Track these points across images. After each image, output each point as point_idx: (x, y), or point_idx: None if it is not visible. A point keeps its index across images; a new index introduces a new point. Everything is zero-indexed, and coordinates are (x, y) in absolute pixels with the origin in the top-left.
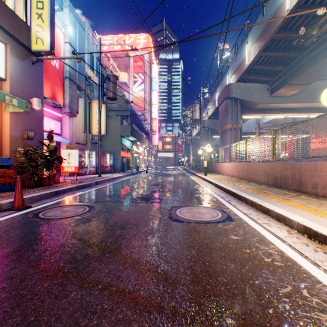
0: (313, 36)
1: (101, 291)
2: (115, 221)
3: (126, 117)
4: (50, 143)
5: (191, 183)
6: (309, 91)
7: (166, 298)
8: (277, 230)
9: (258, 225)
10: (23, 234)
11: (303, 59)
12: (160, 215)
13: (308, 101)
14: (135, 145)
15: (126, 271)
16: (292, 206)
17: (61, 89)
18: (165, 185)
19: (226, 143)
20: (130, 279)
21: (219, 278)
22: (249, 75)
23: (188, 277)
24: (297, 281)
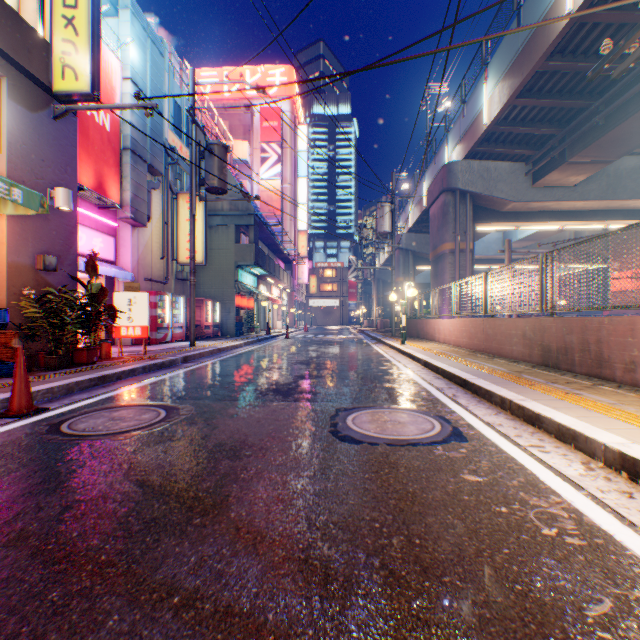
0: (629, 57)
1: (179, 613)
2: (219, 441)
3: (246, 229)
4: (92, 279)
5: (376, 360)
6: (609, 176)
7: (326, 632)
8: (562, 462)
9: (520, 449)
10: (20, 471)
11: (597, 113)
12: (313, 427)
13: (607, 197)
14: (264, 285)
15: (238, 561)
16: (587, 408)
17: (115, 172)
18: (323, 364)
19: (444, 280)
20: (245, 582)
21: (446, 577)
22: (489, 145)
23: (376, 575)
24: (622, 587)
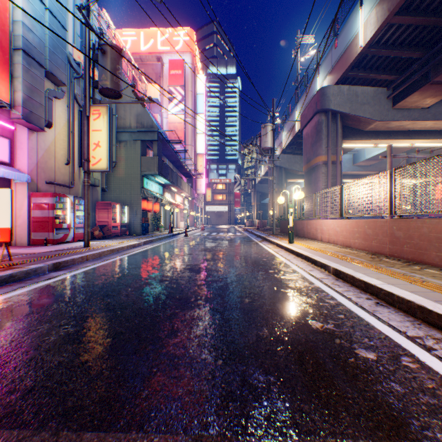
0: None
1: None
2: None
3: (152, 146)
4: None
5: (272, 264)
6: None
7: None
8: None
9: None
10: None
11: None
12: None
13: None
14: (169, 193)
15: None
16: None
17: (1, 69)
18: (215, 272)
19: (318, 187)
20: None
21: None
22: (359, 70)
23: None
24: None
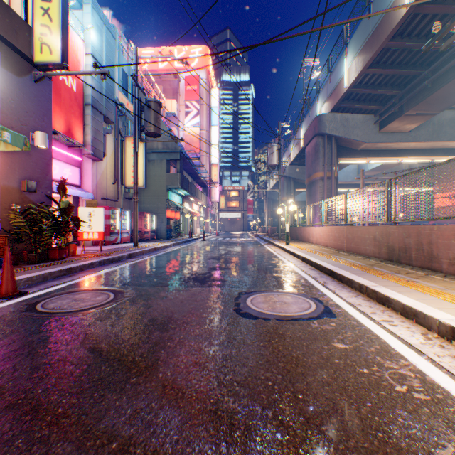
0: (453, 35)
1: None
2: (152, 317)
3: (174, 162)
4: (62, 198)
5: (267, 256)
6: (434, 124)
7: None
8: (406, 333)
9: (375, 323)
10: (3, 341)
11: (426, 79)
12: (221, 306)
13: (433, 140)
14: (187, 202)
15: (164, 413)
16: (423, 292)
17: (79, 121)
18: (229, 259)
19: (316, 198)
20: (169, 430)
21: (324, 427)
22: (348, 102)
23: (269, 424)
24: None
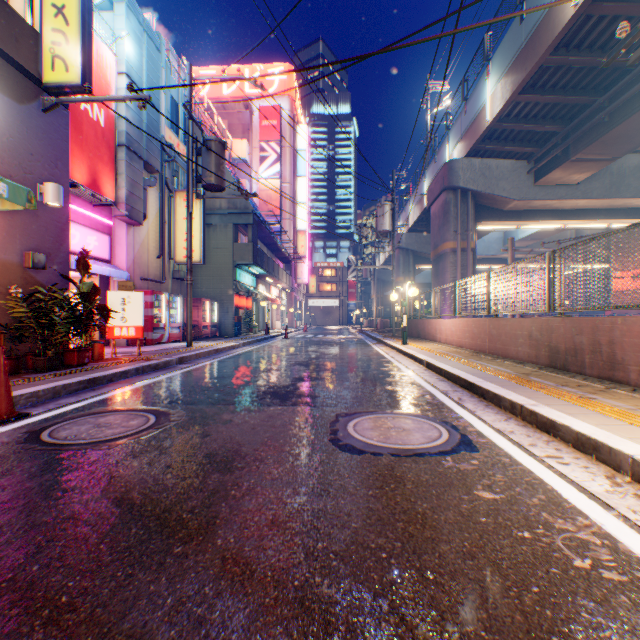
0: None
1: None
2: (210, 451)
3: (245, 228)
4: (83, 277)
5: (377, 361)
6: (613, 174)
7: None
8: (584, 476)
9: (536, 460)
10: None
11: (602, 109)
12: (311, 435)
13: (610, 196)
14: (263, 284)
15: (222, 603)
16: (605, 414)
17: (109, 169)
18: (322, 365)
19: (445, 279)
20: (229, 633)
21: (468, 627)
22: (491, 142)
23: (384, 623)
24: None
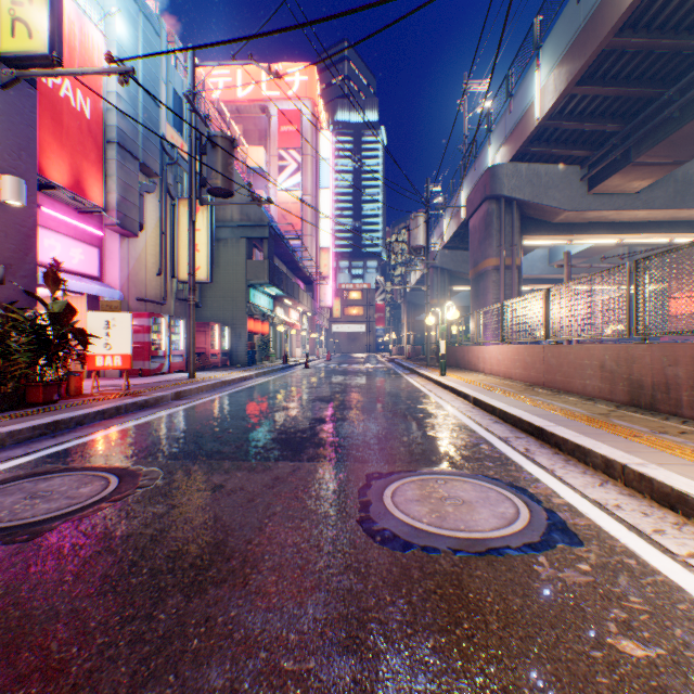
0: None
1: None
2: (178, 545)
3: (260, 243)
4: (53, 294)
5: (413, 396)
6: (677, 182)
7: None
8: None
9: (679, 563)
10: None
11: (671, 103)
12: (332, 513)
13: (675, 206)
14: (281, 307)
15: None
16: None
17: (97, 169)
18: (348, 402)
19: (487, 300)
20: None
21: None
22: (540, 144)
23: None
24: None
